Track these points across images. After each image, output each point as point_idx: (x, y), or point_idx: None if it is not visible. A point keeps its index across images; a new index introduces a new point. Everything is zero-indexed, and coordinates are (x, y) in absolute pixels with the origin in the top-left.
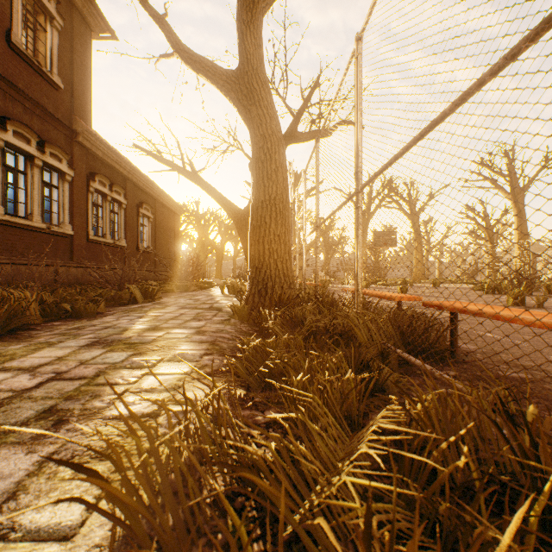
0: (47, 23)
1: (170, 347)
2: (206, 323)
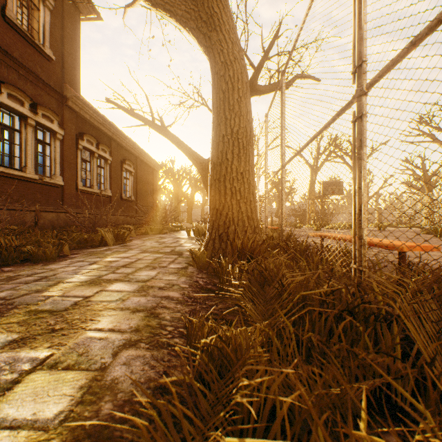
0: (40, 3)
1: (83, 322)
2: (158, 273)
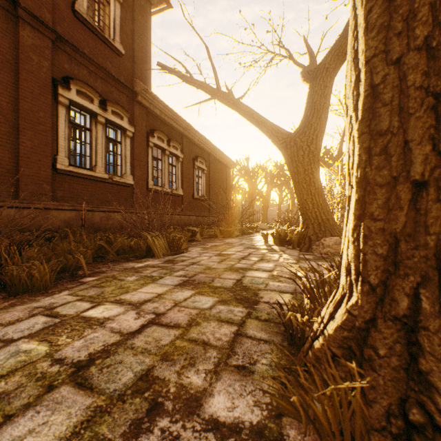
0: None
1: None
2: None
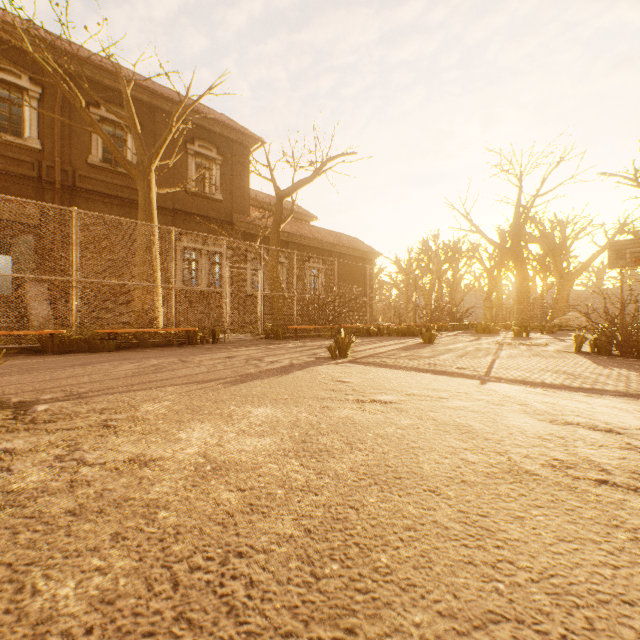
0: (213, 164)
1: None
2: None
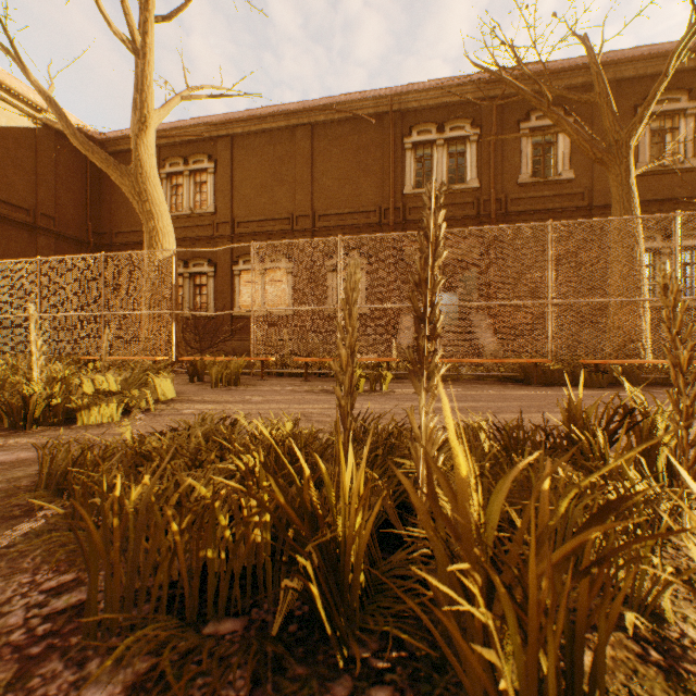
0: (679, 120)
1: None
2: None
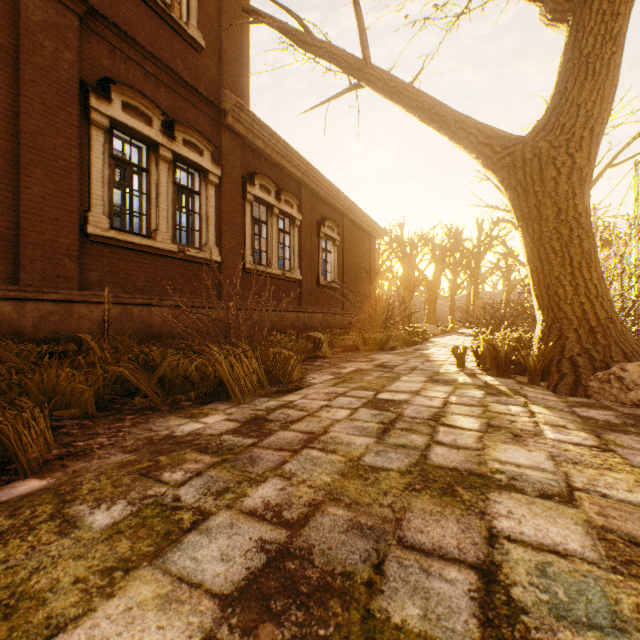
0: None
1: None
2: None
